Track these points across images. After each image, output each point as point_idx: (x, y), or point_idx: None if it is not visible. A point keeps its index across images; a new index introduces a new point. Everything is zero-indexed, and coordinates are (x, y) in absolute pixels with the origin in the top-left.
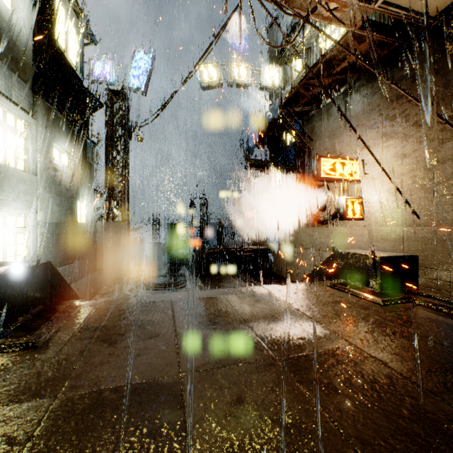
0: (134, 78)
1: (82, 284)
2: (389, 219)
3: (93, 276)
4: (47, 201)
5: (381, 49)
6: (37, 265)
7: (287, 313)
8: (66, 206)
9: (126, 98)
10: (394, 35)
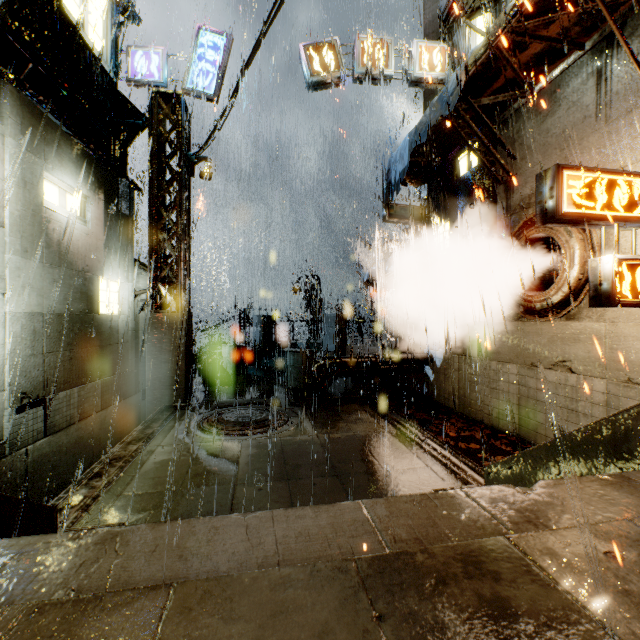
0: (197, 73)
1: (108, 417)
2: None
3: (132, 402)
4: (30, 274)
5: None
6: None
7: None
8: (75, 285)
9: (183, 104)
10: None
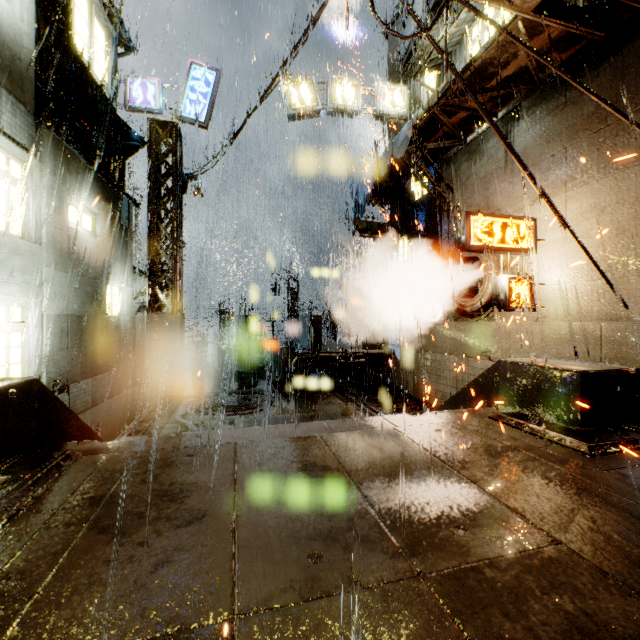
0: (190, 103)
1: (113, 405)
2: (577, 310)
3: (131, 393)
4: (59, 283)
5: (565, 47)
6: (11, 387)
7: (428, 470)
8: (89, 290)
9: (178, 132)
10: (587, 23)
